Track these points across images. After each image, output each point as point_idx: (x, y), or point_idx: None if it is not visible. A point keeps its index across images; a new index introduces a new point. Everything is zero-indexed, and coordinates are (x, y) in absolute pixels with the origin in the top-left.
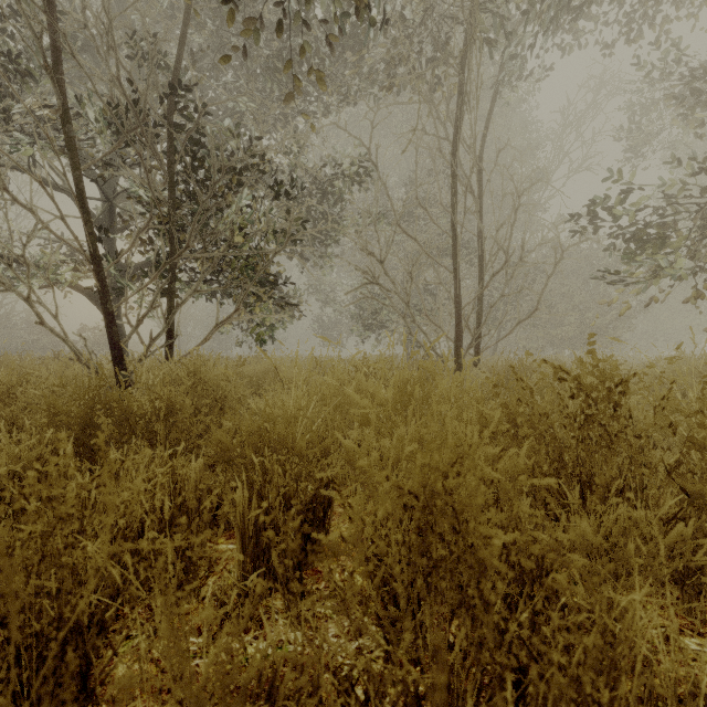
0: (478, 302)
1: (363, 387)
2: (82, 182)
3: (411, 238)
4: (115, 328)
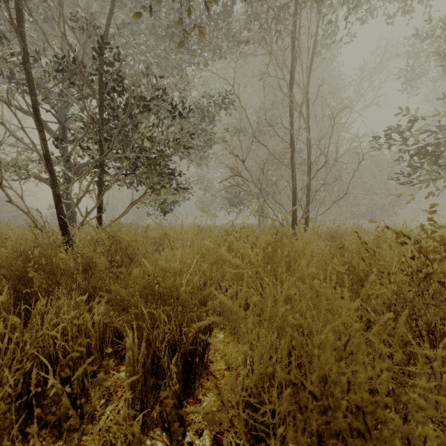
0: (307, 188)
1: (234, 248)
2: (37, 104)
3: (263, 145)
4: (61, 205)
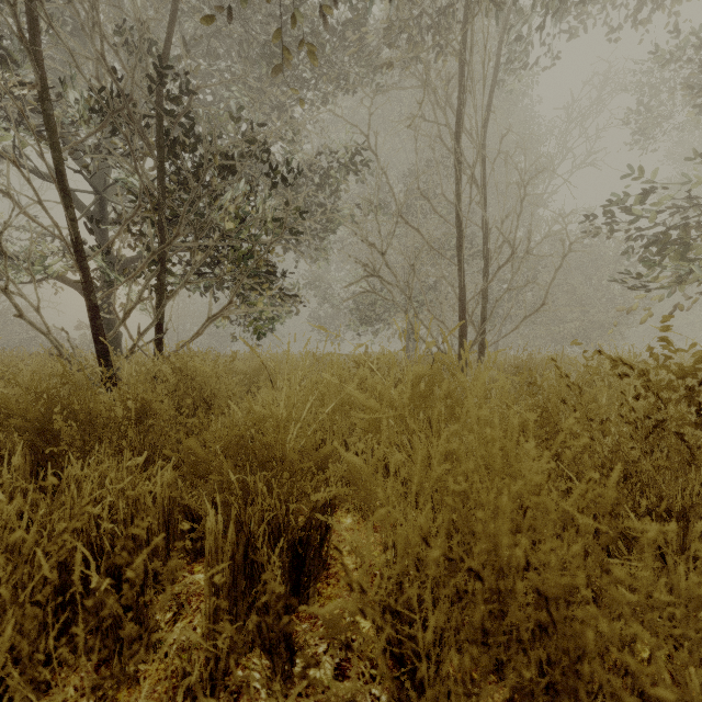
0: (483, 296)
1: (368, 384)
2: (62, 164)
3: (413, 228)
4: (99, 321)
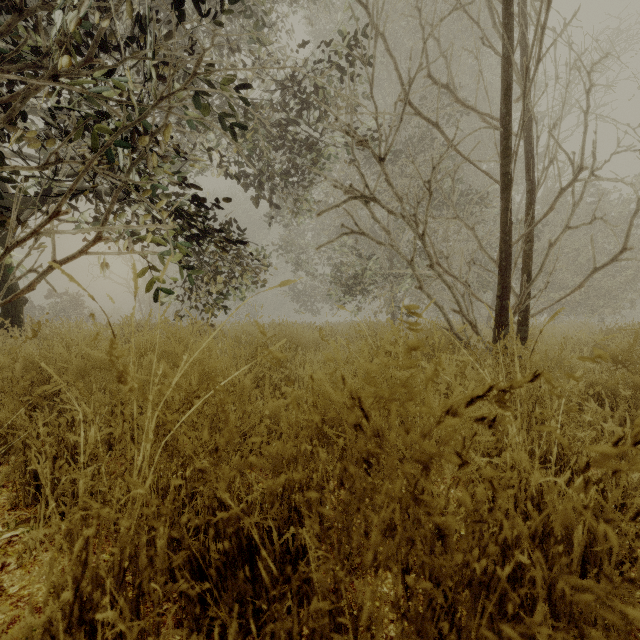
0: (527, 238)
1: None
2: None
3: (429, 122)
4: None
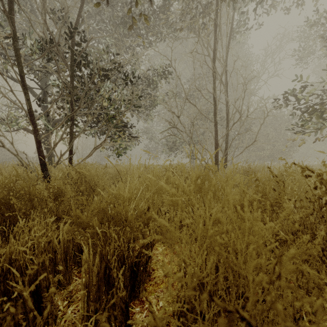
0: (226, 137)
1: (171, 180)
2: (23, 73)
3: (193, 105)
4: (41, 149)
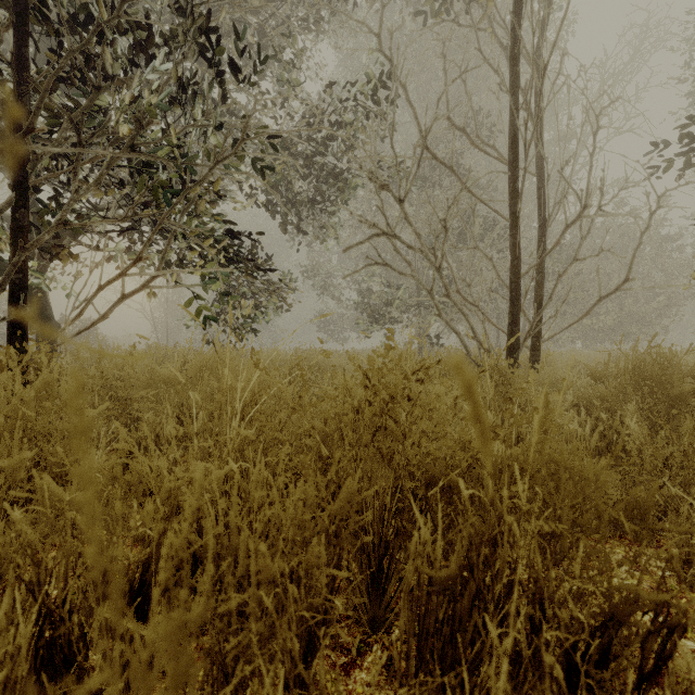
0: (539, 269)
1: None
2: None
3: (445, 166)
4: None
